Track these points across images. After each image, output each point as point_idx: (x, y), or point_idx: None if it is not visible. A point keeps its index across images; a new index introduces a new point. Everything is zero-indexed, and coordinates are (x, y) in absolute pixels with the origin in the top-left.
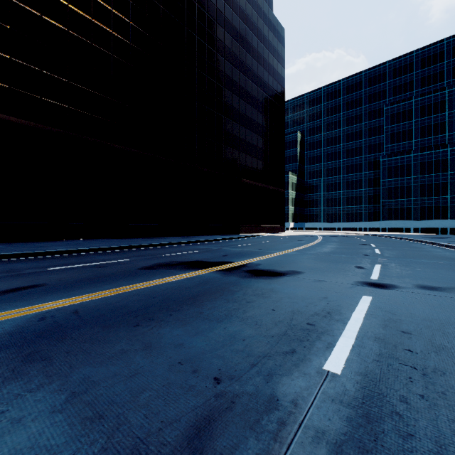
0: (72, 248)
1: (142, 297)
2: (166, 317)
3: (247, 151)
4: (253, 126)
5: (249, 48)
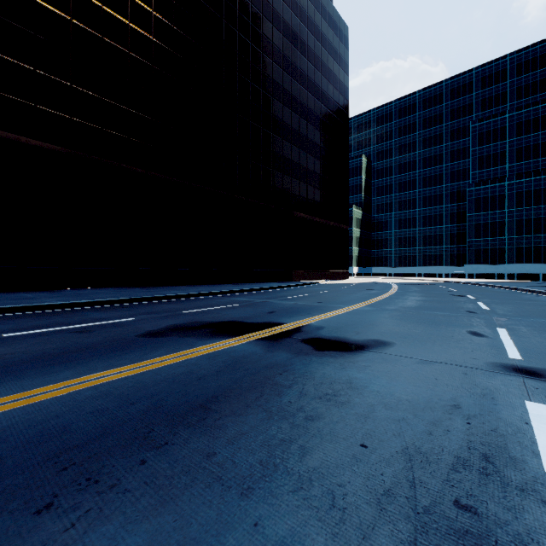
0: (64, 301)
1: (111, 402)
2: (128, 471)
3: (302, 178)
4: (309, 146)
5: (304, 49)
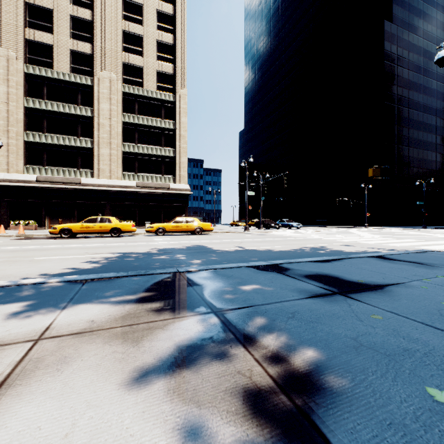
0: None
1: None
2: None
3: None
4: None
5: None
